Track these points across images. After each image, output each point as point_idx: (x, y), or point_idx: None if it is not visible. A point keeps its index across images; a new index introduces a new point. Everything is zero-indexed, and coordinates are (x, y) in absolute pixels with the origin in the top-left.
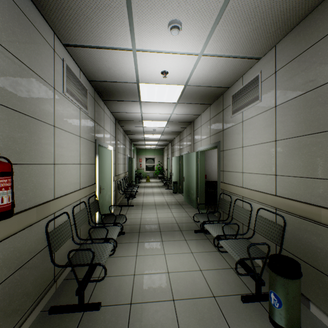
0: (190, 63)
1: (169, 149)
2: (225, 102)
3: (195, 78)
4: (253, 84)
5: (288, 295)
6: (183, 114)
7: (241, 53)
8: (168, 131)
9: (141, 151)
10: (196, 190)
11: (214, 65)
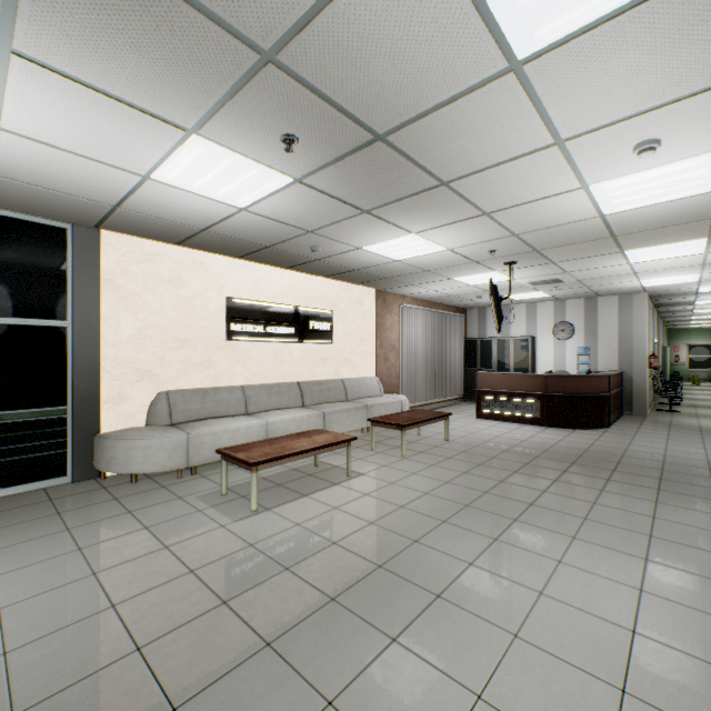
0: None
1: None
2: None
3: None
4: None
5: None
6: None
7: None
8: None
9: (676, 334)
10: None
11: None
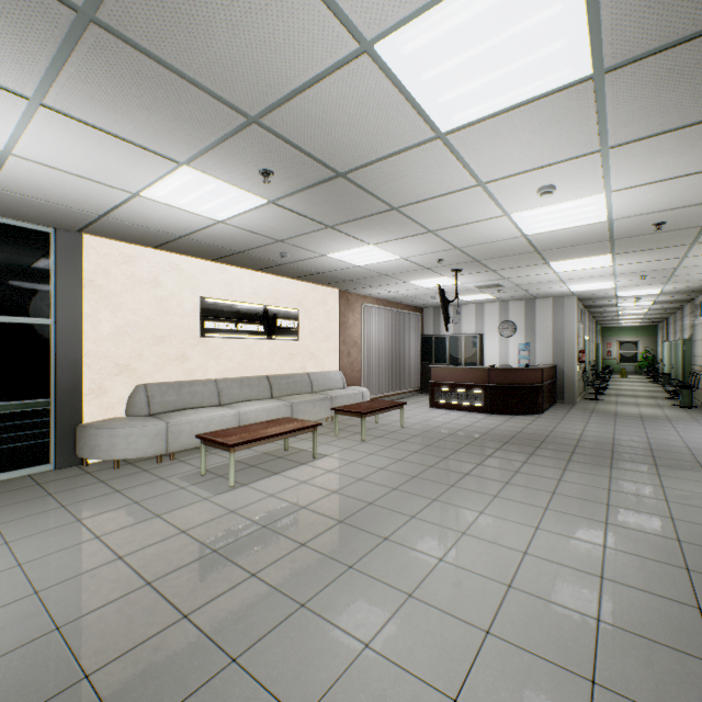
0: (651, 299)
1: (664, 329)
2: (693, 306)
3: (658, 300)
4: (699, 306)
5: (682, 395)
6: (662, 306)
7: (682, 296)
8: (652, 313)
9: (609, 332)
10: (681, 376)
11: (669, 298)
